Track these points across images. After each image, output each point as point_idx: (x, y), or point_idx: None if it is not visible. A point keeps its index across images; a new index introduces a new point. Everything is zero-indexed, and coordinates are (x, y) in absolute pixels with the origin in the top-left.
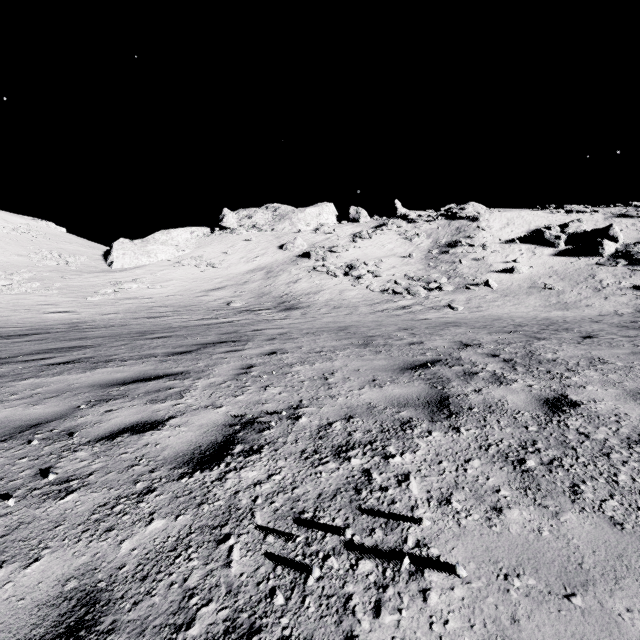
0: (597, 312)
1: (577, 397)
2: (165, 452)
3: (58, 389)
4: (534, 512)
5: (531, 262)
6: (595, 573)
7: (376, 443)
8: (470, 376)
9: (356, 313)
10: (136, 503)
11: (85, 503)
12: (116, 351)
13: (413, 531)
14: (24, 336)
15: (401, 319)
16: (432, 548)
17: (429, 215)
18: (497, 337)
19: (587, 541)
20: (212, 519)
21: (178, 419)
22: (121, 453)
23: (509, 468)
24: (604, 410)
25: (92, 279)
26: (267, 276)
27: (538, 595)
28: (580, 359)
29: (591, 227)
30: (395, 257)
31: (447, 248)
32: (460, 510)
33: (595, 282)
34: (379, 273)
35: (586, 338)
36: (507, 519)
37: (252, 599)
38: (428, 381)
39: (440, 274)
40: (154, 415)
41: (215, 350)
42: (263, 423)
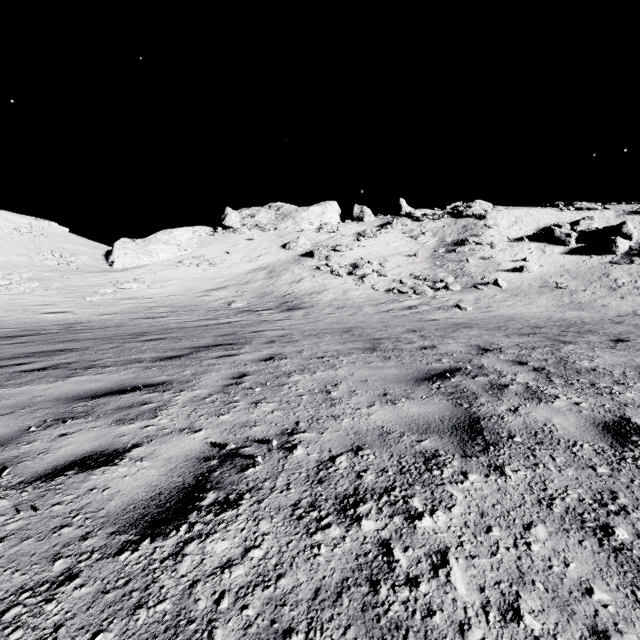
0: (615, 312)
1: None
2: (112, 503)
3: (17, 403)
4: None
5: (541, 261)
6: None
7: (395, 492)
8: (499, 390)
9: (361, 313)
10: (41, 603)
11: None
12: (101, 355)
13: None
14: (13, 338)
15: (408, 320)
16: None
17: (435, 213)
18: (517, 340)
19: None
20: None
21: (143, 448)
22: (54, 503)
23: (592, 543)
24: None
25: (92, 279)
26: (269, 276)
27: None
28: (625, 368)
29: (603, 225)
30: (400, 256)
31: (454, 247)
32: (540, 634)
33: (610, 281)
34: (384, 272)
35: (618, 342)
36: None
37: None
38: (450, 396)
39: (447, 273)
40: (115, 442)
41: (208, 355)
42: (247, 456)
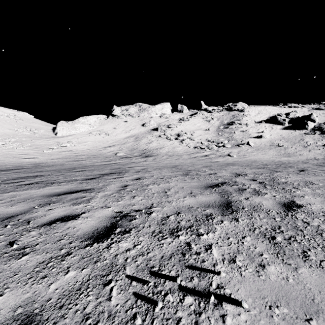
0: (305, 158)
1: (300, 202)
2: (78, 232)
3: (24, 197)
4: (283, 267)
5: (271, 132)
6: (322, 305)
7: (193, 227)
8: (242, 191)
9: (181, 158)
10: (60, 261)
11: (32, 261)
12: (57, 178)
13: (215, 278)
14: (10, 170)
15: (204, 161)
16: (226, 289)
17: (218, 109)
18: (255, 170)
19: (315, 285)
20: (102, 271)
21: (86, 214)
22: (54, 232)
23: (267, 241)
24: (316, 209)
25: (46, 141)
26: (136, 140)
27: (290, 319)
28: (299, 182)
29: (301, 115)
30: (201, 130)
31: (228, 125)
32: (241, 266)
33: (304, 143)
34: (193, 138)
35: (301, 171)
36: (268, 271)
37: (123, 320)
38: (220, 193)
39: (224, 139)
40: (74, 211)
41: (108, 177)
42: (132, 216)
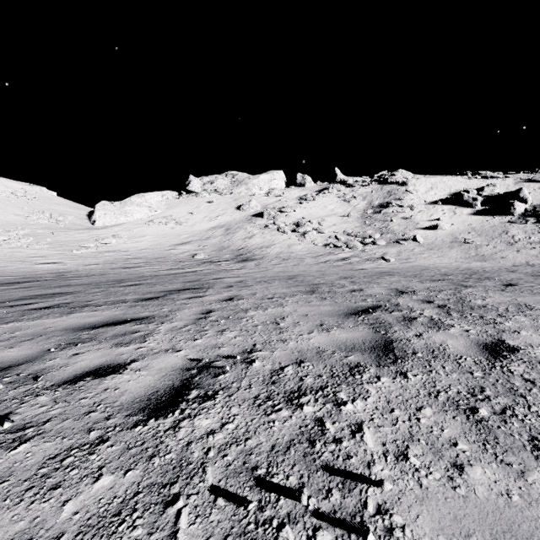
0: (511, 263)
1: (514, 342)
2: (123, 397)
3: (34, 332)
4: (498, 470)
5: (452, 220)
6: None
7: (327, 389)
8: (410, 321)
9: (302, 264)
10: (87, 455)
11: (36, 454)
12: (93, 297)
13: (372, 493)
14: (16, 284)
15: (341, 269)
16: (395, 515)
17: (364, 180)
18: (428, 285)
19: None
20: (162, 475)
21: (139, 363)
22: (81, 398)
23: (462, 418)
24: None
25: (78, 235)
26: (226, 232)
27: None
28: (508, 305)
29: (503, 190)
30: (335, 216)
31: (380, 208)
32: (419, 467)
33: (508, 237)
34: (322, 230)
35: (508, 286)
36: (470, 479)
37: None
38: (371, 326)
39: (374, 231)
40: (117, 358)
41: (179, 296)
42: (219, 367)
